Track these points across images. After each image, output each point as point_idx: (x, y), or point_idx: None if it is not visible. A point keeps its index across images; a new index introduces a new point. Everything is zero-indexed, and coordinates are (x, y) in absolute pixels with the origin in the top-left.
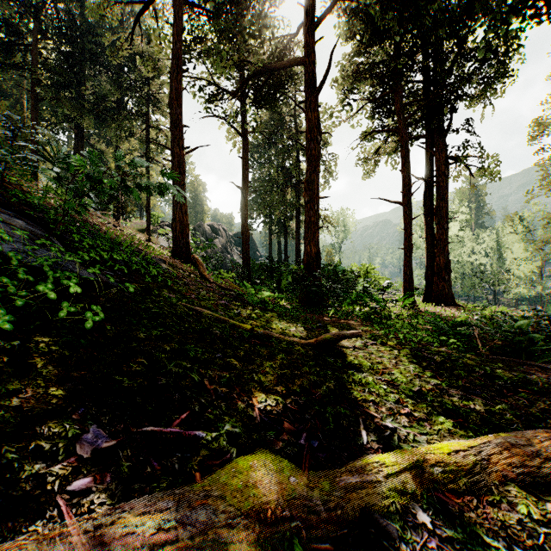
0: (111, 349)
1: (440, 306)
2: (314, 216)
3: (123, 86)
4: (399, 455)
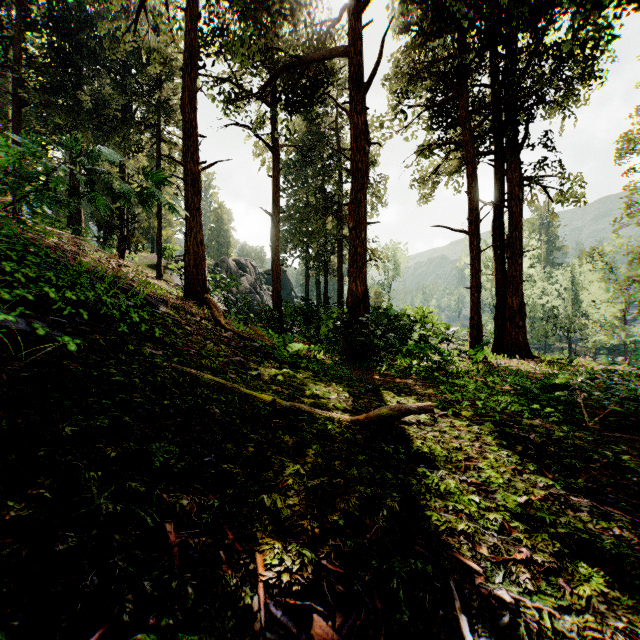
0: None
1: (513, 357)
2: (361, 246)
3: (128, 90)
4: None
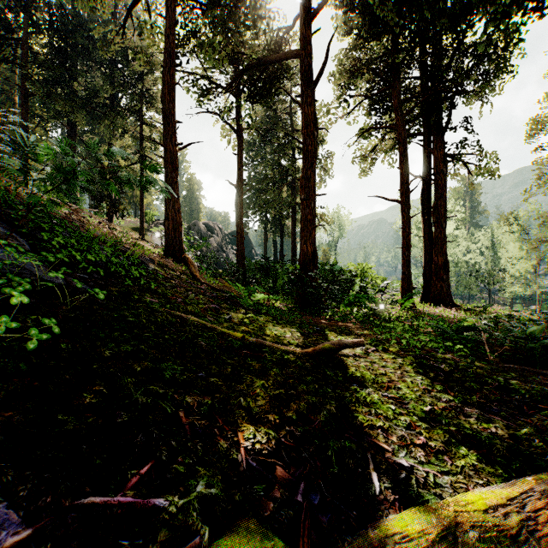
0: (62, 374)
1: (438, 306)
2: (311, 214)
3: (116, 82)
4: (424, 518)
